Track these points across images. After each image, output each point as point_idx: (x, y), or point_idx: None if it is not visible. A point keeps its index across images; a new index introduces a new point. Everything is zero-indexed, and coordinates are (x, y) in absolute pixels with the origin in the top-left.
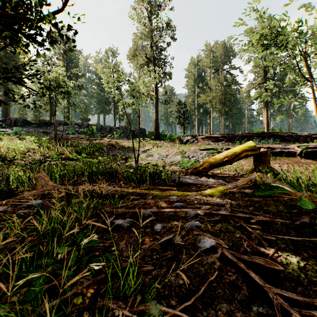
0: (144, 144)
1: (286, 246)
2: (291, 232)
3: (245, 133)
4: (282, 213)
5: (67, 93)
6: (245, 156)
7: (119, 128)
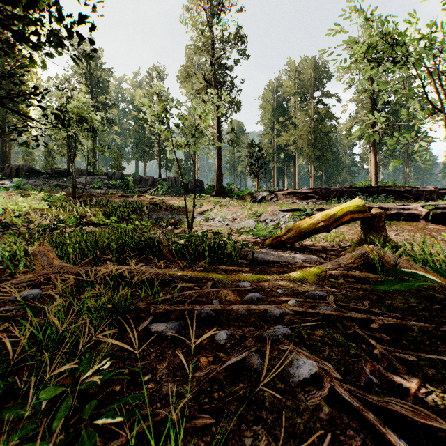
0: (202, 203)
1: (436, 373)
2: (439, 344)
3: (345, 187)
4: (417, 311)
5: (90, 130)
6: (350, 221)
7: (166, 180)
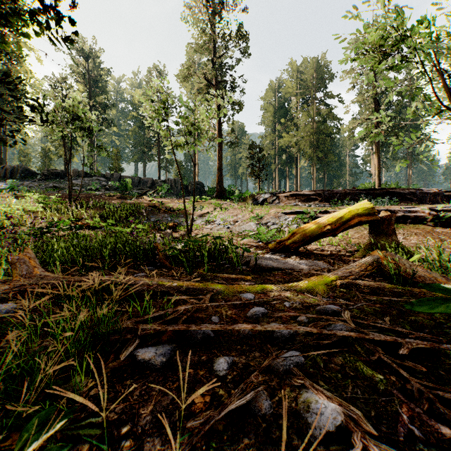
0: (202, 205)
1: None
2: None
3: (349, 189)
4: (446, 330)
5: (87, 130)
6: (357, 224)
7: (166, 182)
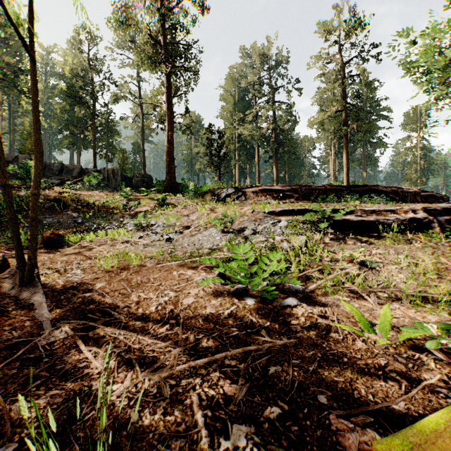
0: (140, 200)
1: None
2: None
3: (329, 185)
4: None
5: None
6: None
7: (101, 172)
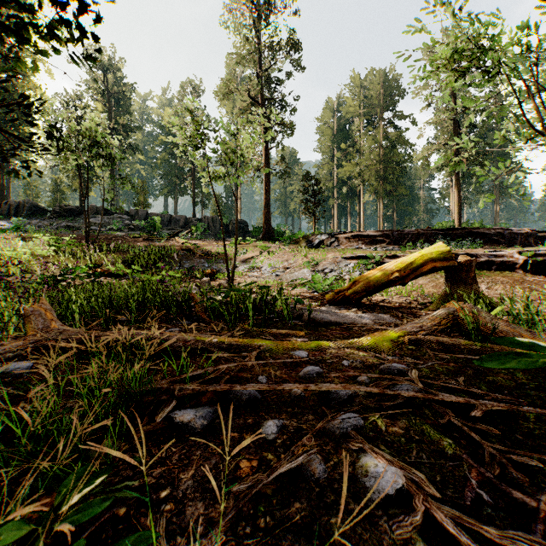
0: (246, 248)
1: None
2: None
3: (423, 229)
4: (528, 391)
5: (107, 158)
6: (431, 271)
7: (202, 220)
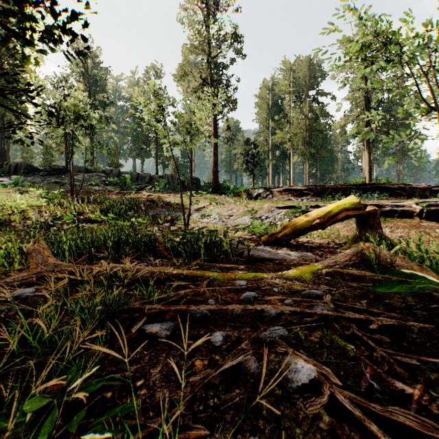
0: (198, 199)
1: (438, 378)
2: None
3: (340, 184)
4: (415, 311)
5: (88, 128)
6: (345, 218)
7: (163, 177)
